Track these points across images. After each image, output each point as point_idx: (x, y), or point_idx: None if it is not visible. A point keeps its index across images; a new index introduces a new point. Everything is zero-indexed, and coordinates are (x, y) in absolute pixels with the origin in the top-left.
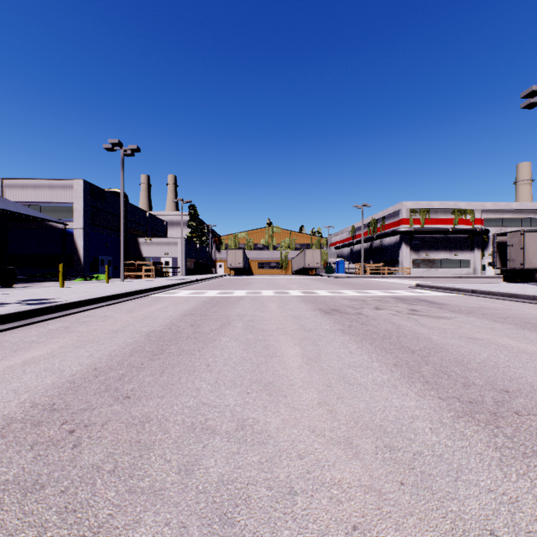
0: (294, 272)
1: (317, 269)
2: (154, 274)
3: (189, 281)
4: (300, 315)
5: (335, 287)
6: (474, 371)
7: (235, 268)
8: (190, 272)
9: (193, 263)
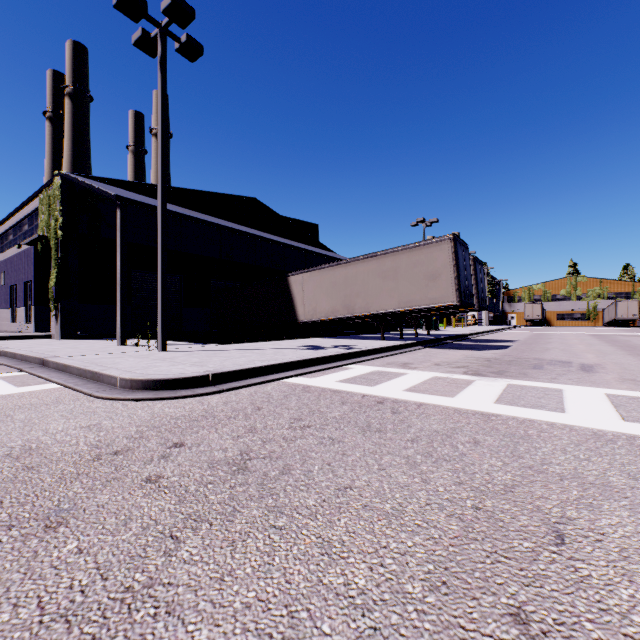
0: (606, 324)
1: (639, 321)
2: (473, 324)
3: (506, 328)
4: (580, 335)
5: (624, 332)
6: (612, 338)
7: (531, 319)
8: (489, 323)
9: (491, 315)
